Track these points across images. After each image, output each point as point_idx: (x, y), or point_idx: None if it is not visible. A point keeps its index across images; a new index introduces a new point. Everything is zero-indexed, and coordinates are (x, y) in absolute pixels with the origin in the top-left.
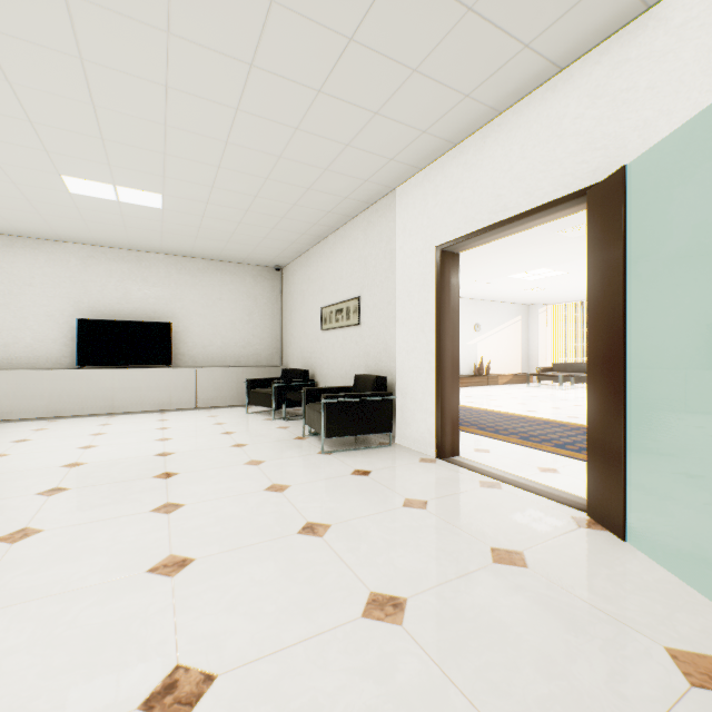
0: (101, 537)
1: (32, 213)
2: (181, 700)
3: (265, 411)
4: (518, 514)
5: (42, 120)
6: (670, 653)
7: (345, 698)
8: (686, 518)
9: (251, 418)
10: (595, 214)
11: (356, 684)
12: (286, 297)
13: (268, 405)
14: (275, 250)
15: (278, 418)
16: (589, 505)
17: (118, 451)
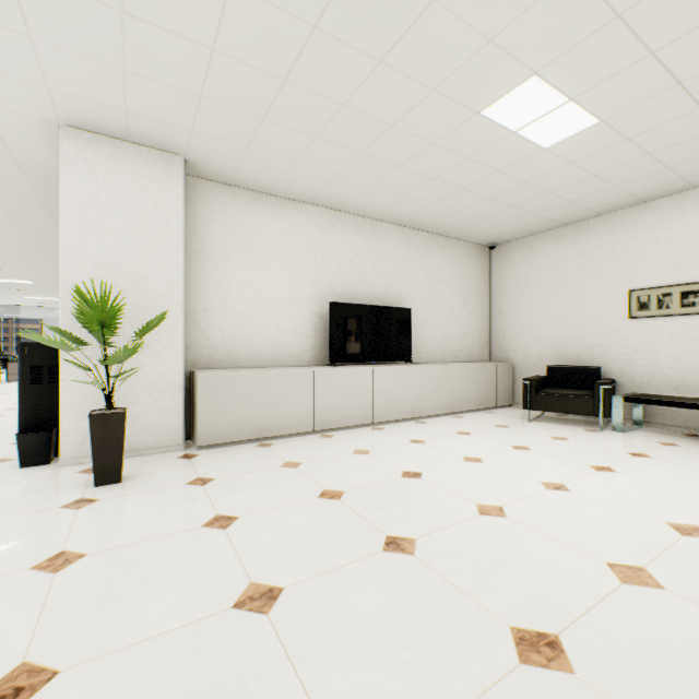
0: None
1: (353, 151)
2: None
3: (535, 417)
4: None
5: None
6: None
7: None
8: None
9: (566, 429)
10: None
11: None
12: (502, 280)
13: (585, 412)
14: (538, 221)
15: (602, 429)
16: None
17: (632, 494)
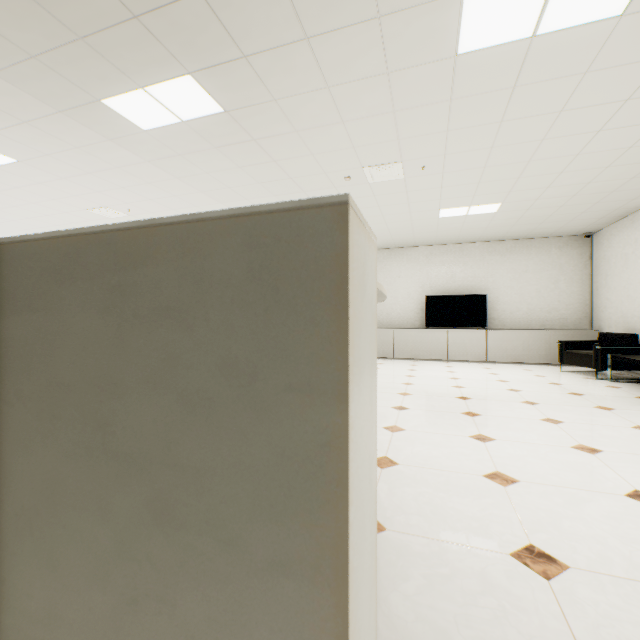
0: (520, 425)
1: (409, 234)
2: None
3: (578, 371)
4: None
5: (448, 185)
6: None
7: None
8: None
9: (568, 375)
10: None
11: None
12: (597, 262)
13: (587, 365)
14: (589, 220)
15: (600, 379)
16: None
17: (477, 383)
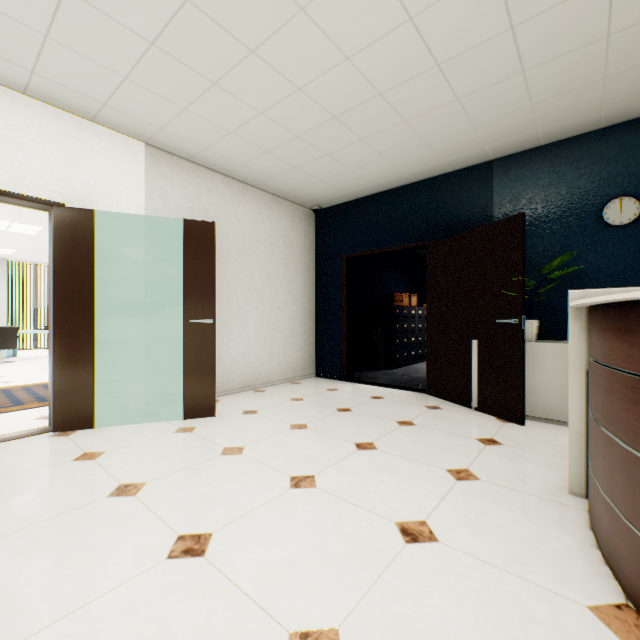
0: None
1: None
2: (198, 540)
3: None
4: (28, 451)
5: None
6: (178, 432)
7: (196, 489)
8: (111, 404)
9: None
10: (66, 226)
11: (189, 488)
12: None
13: None
14: None
15: None
16: (57, 424)
17: None
